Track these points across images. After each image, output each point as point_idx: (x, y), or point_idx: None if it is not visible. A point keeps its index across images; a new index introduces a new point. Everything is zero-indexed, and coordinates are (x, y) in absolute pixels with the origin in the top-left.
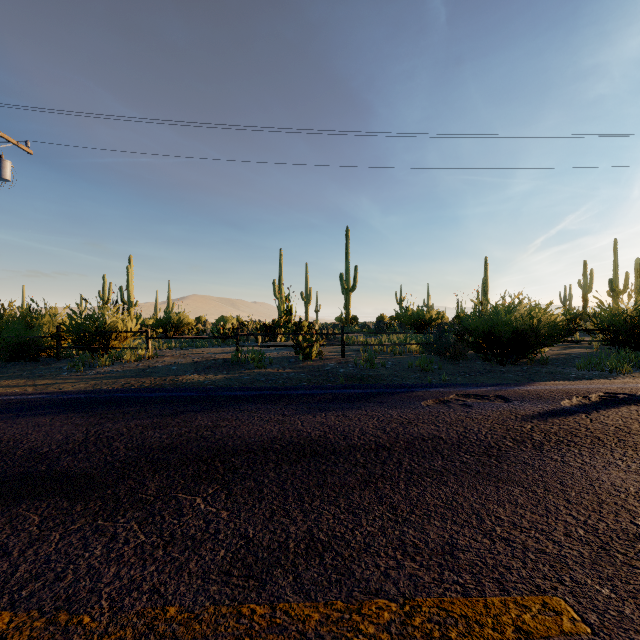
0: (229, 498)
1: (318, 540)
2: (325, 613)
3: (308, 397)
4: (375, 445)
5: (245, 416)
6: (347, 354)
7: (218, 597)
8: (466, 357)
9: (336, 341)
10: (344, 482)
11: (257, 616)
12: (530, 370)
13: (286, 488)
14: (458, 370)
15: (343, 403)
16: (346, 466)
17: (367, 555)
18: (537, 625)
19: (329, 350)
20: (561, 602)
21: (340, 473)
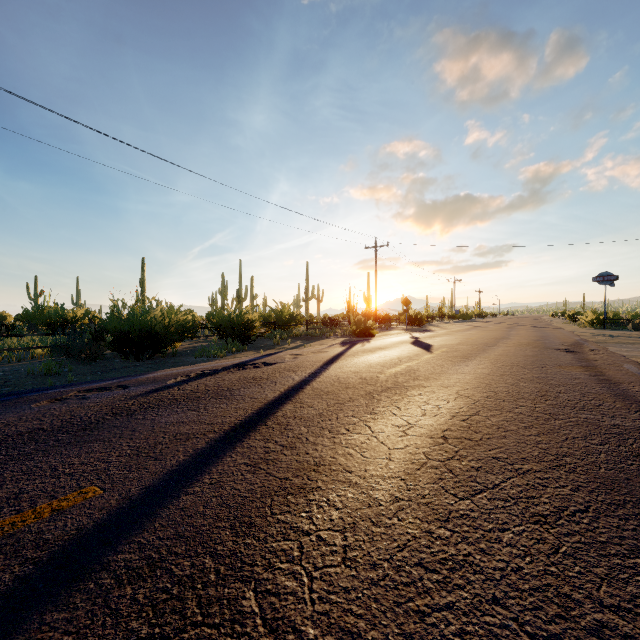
0: None
1: None
2: None
3: None
4: None
5: None
6: None
7: None
8: (104, 356)
9: None
10: None
11: None
12: (161, 362)
13: None
14: (93, 370)
15: None
16: None
17: None
18: (69, 503)
19: None
20: (93, 487)
21: None
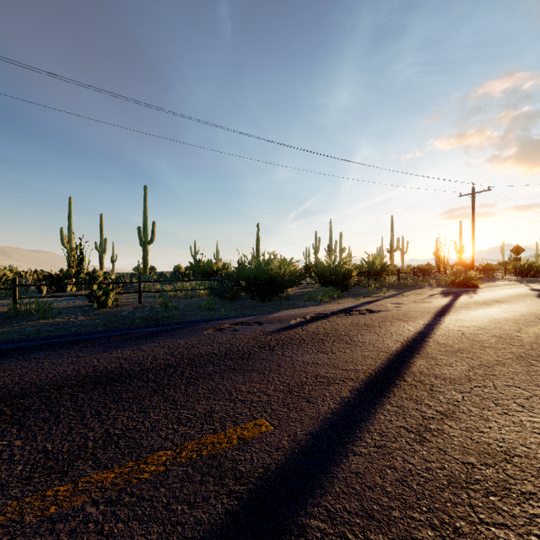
0: (22, 430)
1: (114, 435)
2: (119, 471)
3: (104, 339)
4: (164, 366)
5: (32, 363)
6: (144, 300)
7: (20, 494)
8: (240, 297)
9: (134, 289)
10: (137, 394)
11: (61, 492)
12: (279, 304)
13: (83, 410)
14: (234, 307)
15: (139, 340)
16: (139, 384)
17: (153, 432)
18: (249, 434)
19: (126, 297)
20: (263, 420)
21: (134, 389)
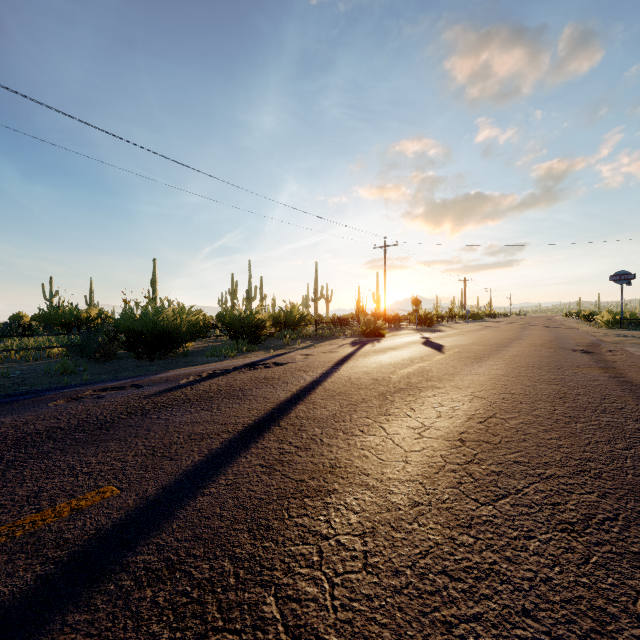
0: None
1: None
2: None
3: None
4: None
5: None
6: None
7: None
8: (117, 356)
9: None
10: None
11: None
12: (173, 362)
13: None
14: (107, 369)
15: None
16: None
17: None
18: (88, 503)
19: None
20: (110, 487)
21: None
